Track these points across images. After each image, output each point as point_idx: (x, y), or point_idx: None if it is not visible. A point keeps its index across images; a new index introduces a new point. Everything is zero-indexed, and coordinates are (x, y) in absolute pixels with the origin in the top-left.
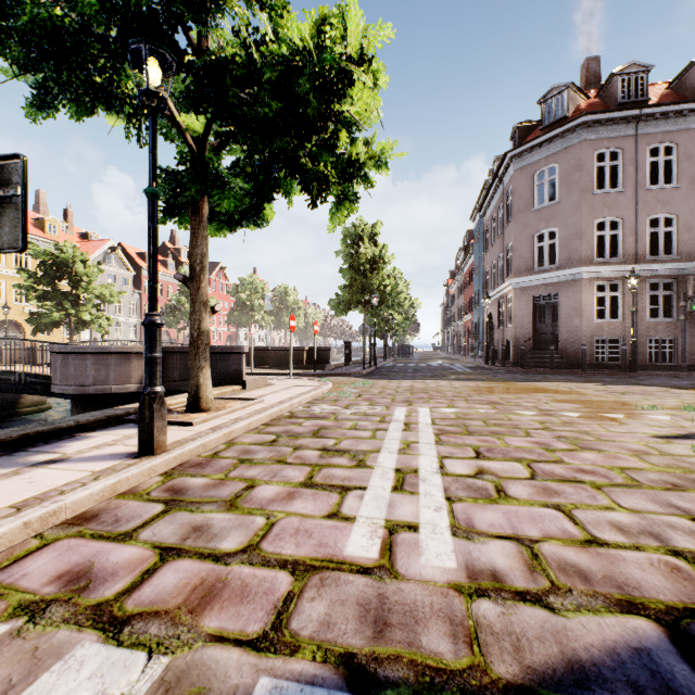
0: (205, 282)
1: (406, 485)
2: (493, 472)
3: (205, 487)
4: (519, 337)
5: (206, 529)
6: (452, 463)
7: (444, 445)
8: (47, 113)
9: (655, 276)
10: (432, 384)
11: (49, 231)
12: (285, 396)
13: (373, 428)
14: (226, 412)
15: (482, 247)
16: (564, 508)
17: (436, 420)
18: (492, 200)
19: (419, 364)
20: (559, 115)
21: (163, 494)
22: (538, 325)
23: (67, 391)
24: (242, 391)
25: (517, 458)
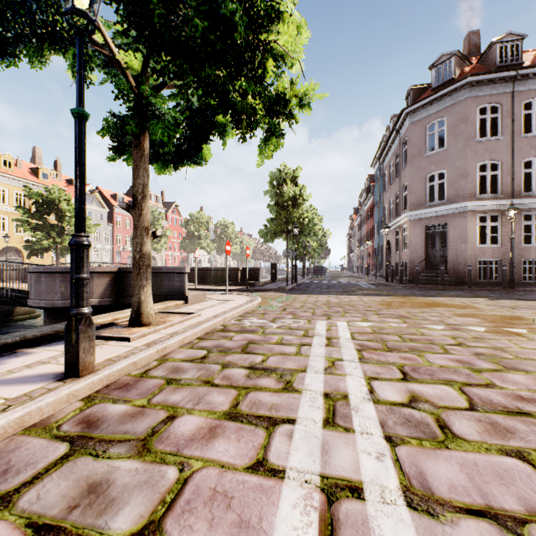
0: (146, 210)
1: (338, 418)
2: (428, 400)
3: (123, 417)
4: (413, 259)
5: (104, 489)
6: (381, 386)
7: (368, 363)
8: (9, 61)
9: (529, 209)
10: (345, 299)
11: (42, 178)
12: (219, 310)
13: (297, 343)
14: (164, 326)
15: (381, 187)
16: (529, 458)
17: (354, 335)
18: (390, 149)
19: (331, 281)
20: (447, 78)
21: (74, 428)
22: (429, 249)
23: (40, 304)
24: (184, 305)
25: (446, 381)
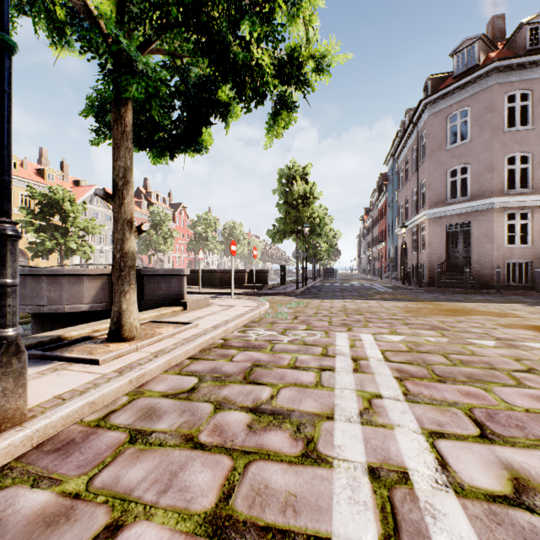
0: (129, 199)
1: (406, 537)
2: None
3: (31, 526)
4: (433, 260)
5: None
6: (454, 452)
7: (420, 404)
8: None
9: None
10: (363, 305)
11: (48, 179)
12: (221, 319)
13: (316, 366)
14: (150, 342)
15: (395, 186)
16: None
17: (387, 354)
18: (406, 144)
19: (343, 284)
20: (471, 64)
21: None
22: (450, 250)
23: (25, 310)
24: (182, 312)
25: None
